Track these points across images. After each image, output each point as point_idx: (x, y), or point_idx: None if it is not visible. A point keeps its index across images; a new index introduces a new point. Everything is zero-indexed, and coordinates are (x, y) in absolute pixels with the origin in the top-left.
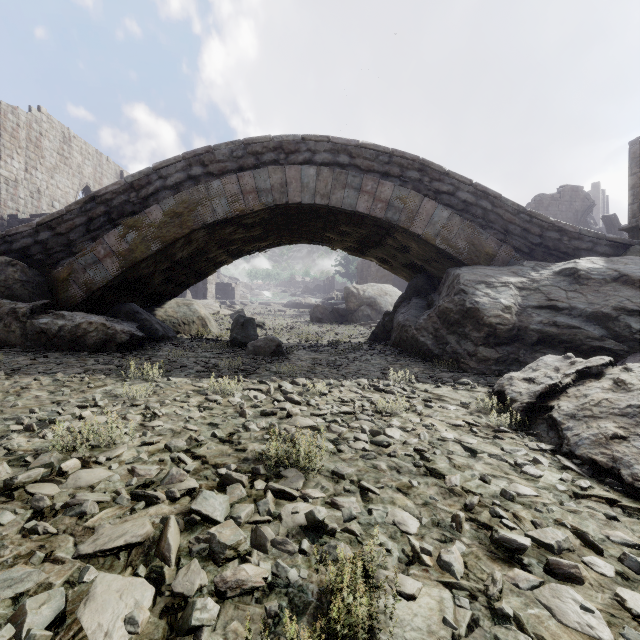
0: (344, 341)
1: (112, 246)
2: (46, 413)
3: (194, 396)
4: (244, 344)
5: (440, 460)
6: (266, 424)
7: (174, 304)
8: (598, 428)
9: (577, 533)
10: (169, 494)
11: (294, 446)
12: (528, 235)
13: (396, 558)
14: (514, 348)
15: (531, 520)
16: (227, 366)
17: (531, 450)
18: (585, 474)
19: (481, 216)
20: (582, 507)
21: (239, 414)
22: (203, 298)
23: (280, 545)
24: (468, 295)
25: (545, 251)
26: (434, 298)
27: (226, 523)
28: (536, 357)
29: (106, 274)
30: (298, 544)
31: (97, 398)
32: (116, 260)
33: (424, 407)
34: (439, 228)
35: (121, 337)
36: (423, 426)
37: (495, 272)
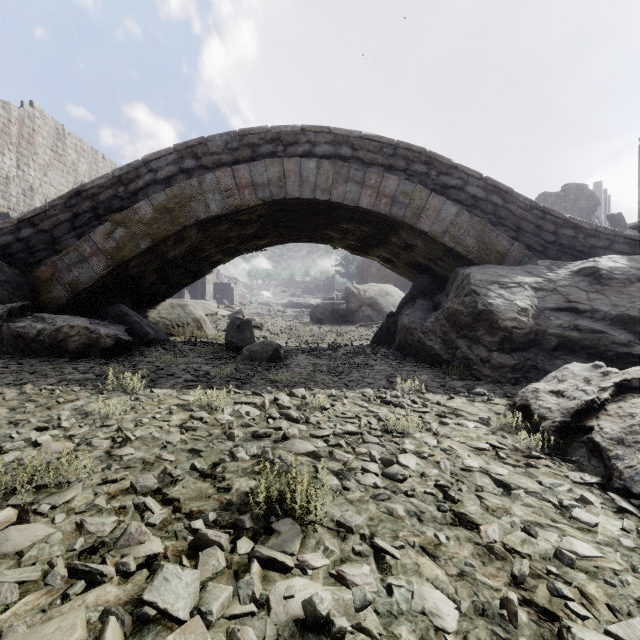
0: (345, 344)
1: (99, 244)
2: None
3: (177, 412)
4: (240, 348)
5: (468, 500)
6: (258, 450)
7: (168, 305)
8: None
9: None
10: (120, 567)
11: (289, 487)
12: (541, 232)
13: None
14: (531, 354)
15: (607, 604)
16: (219, 374)
17: (574, 483)
18: None
19: (491, 212)
20: None
21: (227, 437)
22: (201, 298)
23: None
24: (480, 296)
25: (559, 249)
26: (441, 299)
27: (190, 624)
28: (556, 364)
29: (92, 274)
30: None
31: (63, 417)
32: (103, 259)
33: (439, 424)
34: (447, 225)
35: (105, 342)
36: (441, 450)
37: (508, 271)
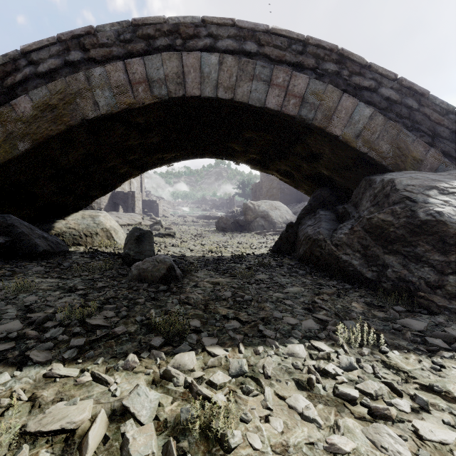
0: (247, 253)
1: None
2: None
3: None
4: (137, 261)
5: None
6: None
7: (79, 216)
8: None
9: None
10: None
11: None
12: None
13: None
14: None
15: None
16: (65, 319)
17: None
18: None
19: (406, 116)
20: None
21: None
22: (132, 212)
23: None
24: (418, 204)
25: None
26: (349, 209)
27: None
28: None
29: None
30: None
31: None
32: None
33: None
34: (360, 128)
35: None
36: None
37: (438, 176)
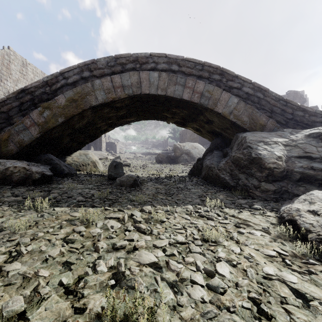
0: (174, 175)
1: (34, 119)
2: None
3: (65, 226)
4: (115, 178)
5: (279, 315)
6: (114, 261)
7: (78, 154)
8: None
9: None
10: None
11: (132, 317)
12: (285, 113)
13: None
14: (284, 183)
15: None
16: (99, 196)
17: None
18: None
19: (257, 102)
20: None
21: (94, 249)
22: (99, 150)
23: None
24: (253, 149)
25: (295, 123)
26: (228, 151)
27: None
28: (299, 189)
29: (31, 136)
30: None
31: None
32: (37, 128)
33: (238, 233)
34: (232, 109)
35: (35, 176)
36: (245, 258)
37: (268, 135)
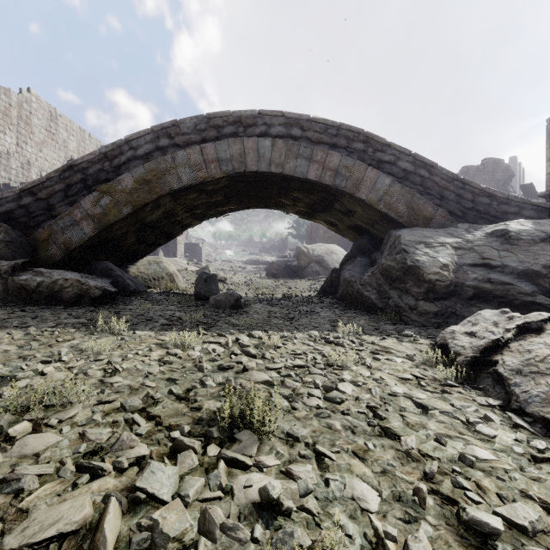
0: (296, 295)
1: (88, 210)
2: (10, 369)
3: (156, 350)
4: (207, 298)
5: (393, 418)
6: (223, 379)
7: (145, 262)
8: (547, 385)
9: (548, 509)
10: (116, 465)
11: (249, 406)
12: (461, 200)
13: (358, 546)
14: (451, 302)
15: (497, 493)
16: (189, 319)
17: (480, 406)
18: (538, 433)
19: (419, 183)
20: (544, 473)
21: (197, 368)
22: (173, 256)
23: (230, 531)
24: (409, 254)
25: (476, 214)
26: (377, 257)
27: (172, 504)
28: (472, 311)
29: (82, 235)
30: (250, 528)
31: (62, 353)
32: (91, 222)
33: (372, 360)
34: (382, 194)
35: (94, 292)
36: (373, 380)
37: (433, 233)
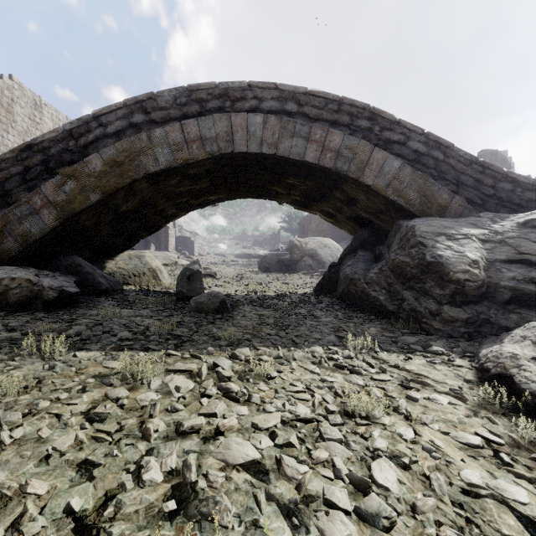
0: (291, 292)
1: (49, 196)
2: None
3: (92, 388)
4: (189, 298)
5: None
6: (178, 459)
7: (126, 256)
8: None
9: None
10: None
11: None
12: (481, 186)
13: None
14: (483, 307)
15: None
16: (158, 331)
17: None
18: None
19: (433, 166)
20: None
21: (141, 433)
22: (165, 250)
23: None
24: (427, 248)
25: (498, 202)
26: (383, 251)
27: None
28: (510, 318)
29: (43, 226)
30: None
31: None
32: (53, 211)
33: (407, 400)
34: (390, 178)
35: (48, 294)
36: (424, 450)
37: (452, 223)
